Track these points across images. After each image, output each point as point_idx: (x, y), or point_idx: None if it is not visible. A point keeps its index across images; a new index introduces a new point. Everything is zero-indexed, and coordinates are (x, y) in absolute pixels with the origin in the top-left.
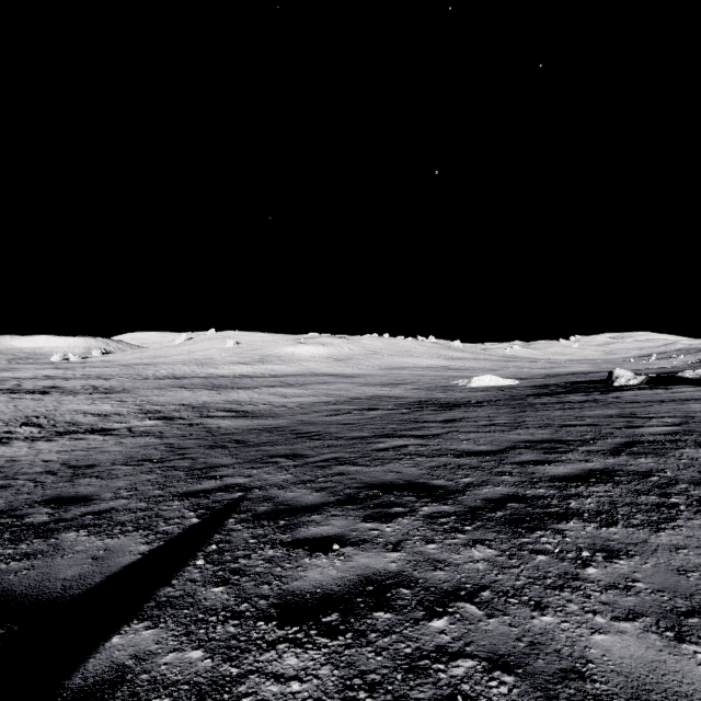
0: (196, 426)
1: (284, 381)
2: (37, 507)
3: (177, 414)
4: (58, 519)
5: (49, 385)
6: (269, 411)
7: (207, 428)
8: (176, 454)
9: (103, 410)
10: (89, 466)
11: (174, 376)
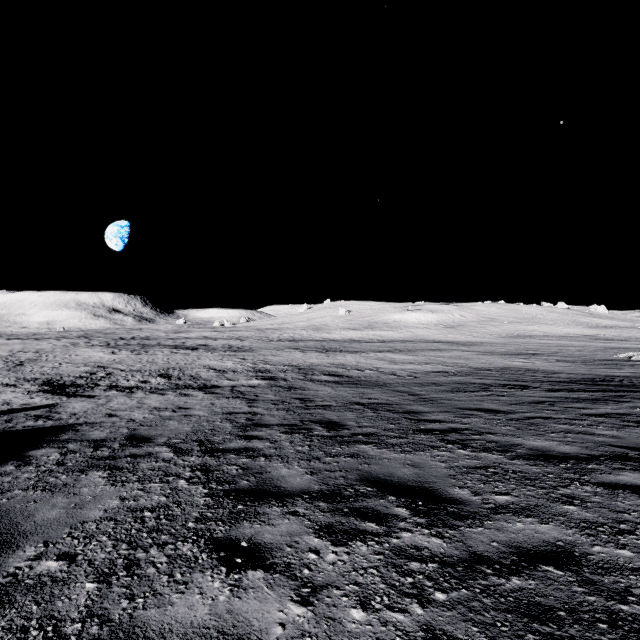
0: (293, 391)
1: (392, 347)
2: None
3: (283, 375)
4: None
5: (202, 343)
6: (376, 378)
7: (303, 395)
8: (244, 435)
9: (224, 366)
10: (144, 439)
11: (293, 339)
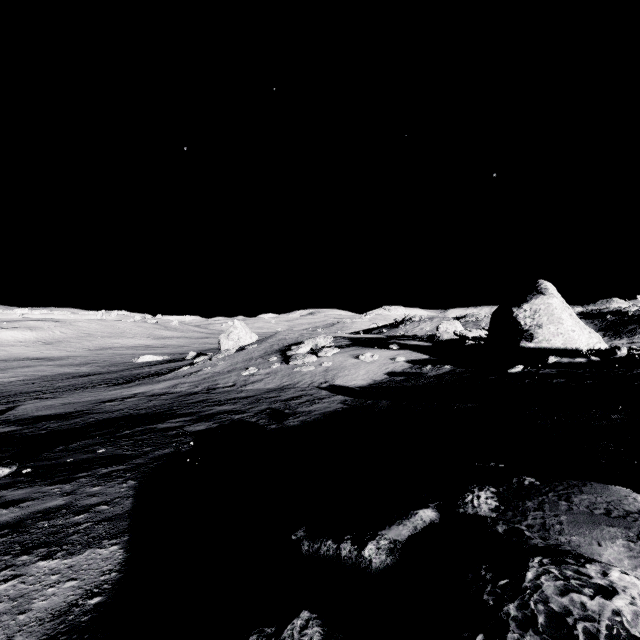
0: None
1: None
2: None
3: None
4: None
5: None
6: None
7: None
8: None
9: None
10: None
11: None
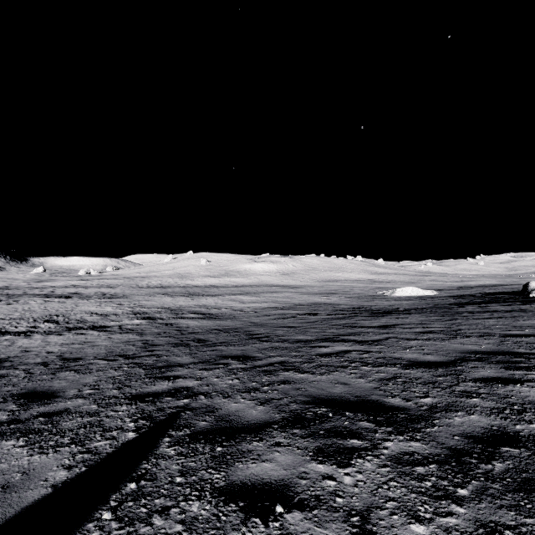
0: (170, 325)
1: (242, 290)
2: (8, 402)
3: (159, 315)
4: (13, 420)
5: (73, 291)
6: (229, 314)
7: (178, 328)
8: (147, 350)
9: (105, 311)
10: (76, 358)
11: (161, 286)
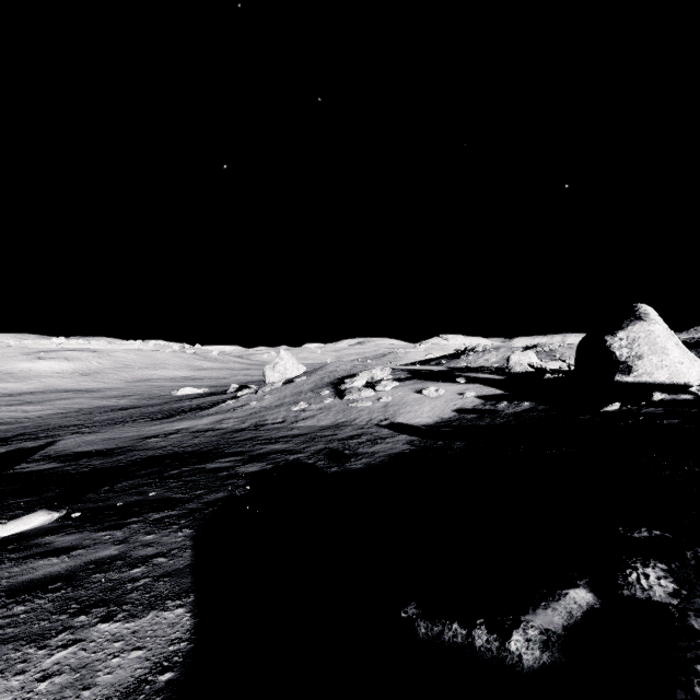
0: None
1: (22, 400)
2: None
3: None
4: None
5: None
6: (16, 421)
7: None
8: None
9: None
10: None
11: None
